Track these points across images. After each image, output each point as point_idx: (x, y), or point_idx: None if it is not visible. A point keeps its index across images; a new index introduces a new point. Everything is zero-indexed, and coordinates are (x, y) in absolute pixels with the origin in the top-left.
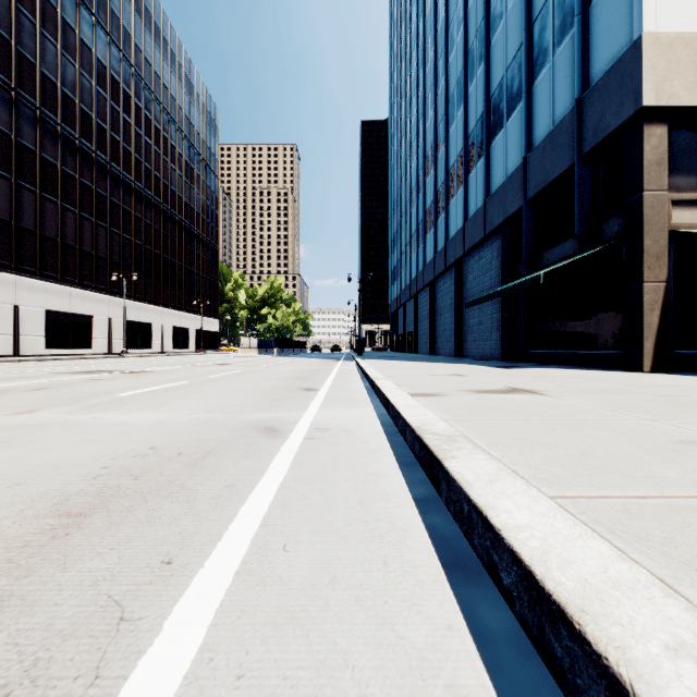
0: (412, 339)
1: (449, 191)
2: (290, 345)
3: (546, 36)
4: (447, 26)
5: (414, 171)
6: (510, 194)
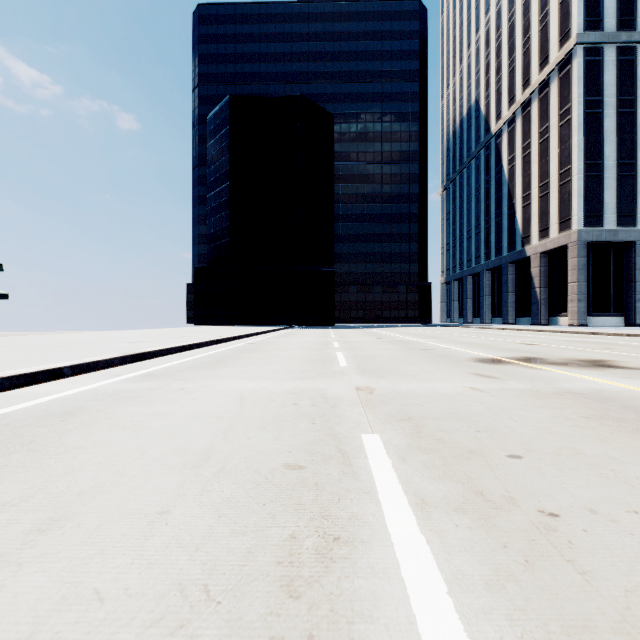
0: None
1: None
2: None
3: None
4: None
5: None
6: None
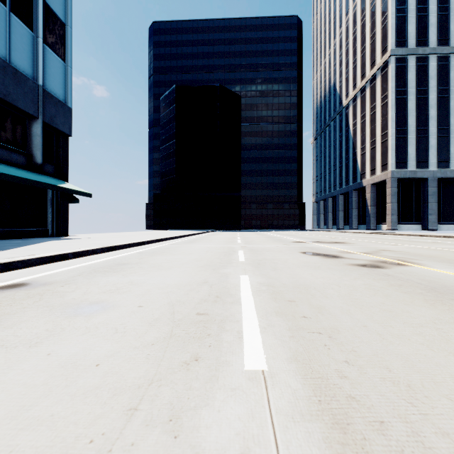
0: None
1: None
2: None
3: None
4: None
5: None
6: None
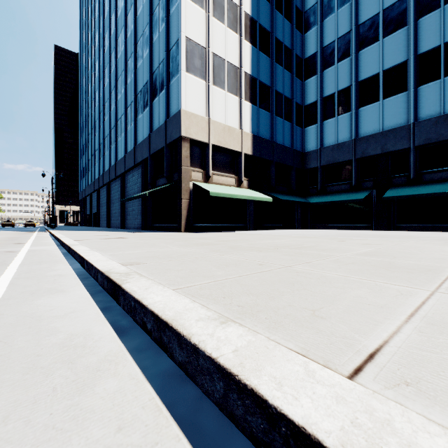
0: (96, 217)
1: (118, 132)
2: None
3: (157, 84)
4: (116, 36)
5: (97, 109)
6: (144, 148)
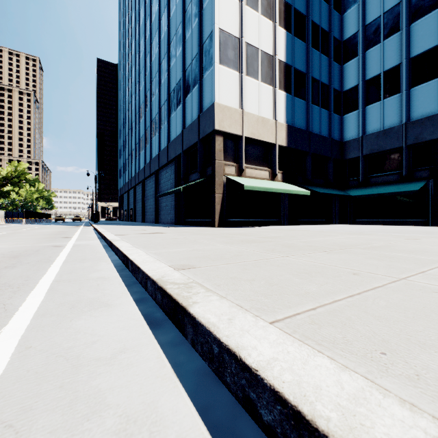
0: (132, 213)
1: (152, 132)
2: (37, 216)
3: (190, 80)
4: (151, 41)
5: (133, 112)
6: (177, 145)
